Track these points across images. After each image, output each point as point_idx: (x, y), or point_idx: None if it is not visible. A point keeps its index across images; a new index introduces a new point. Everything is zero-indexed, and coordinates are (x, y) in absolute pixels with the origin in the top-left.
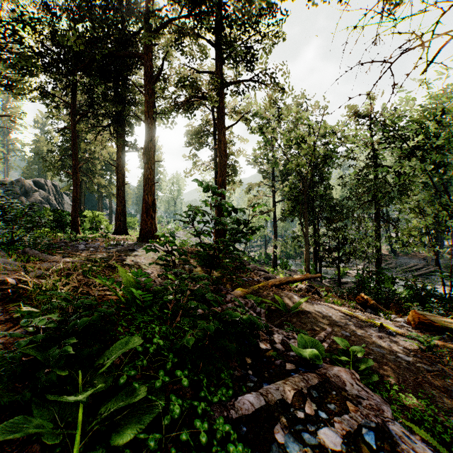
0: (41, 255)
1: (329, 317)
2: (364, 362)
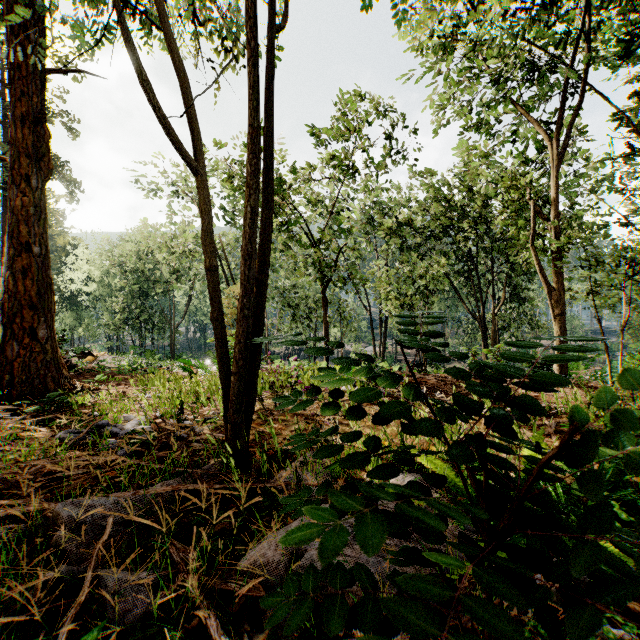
0: None
1: None
2: None
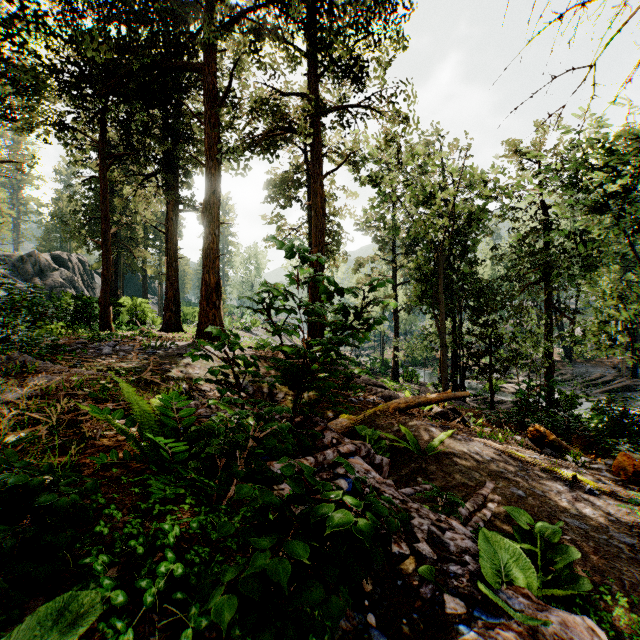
0: (35, 363)
1: (488, 463)
2: (562, 553)
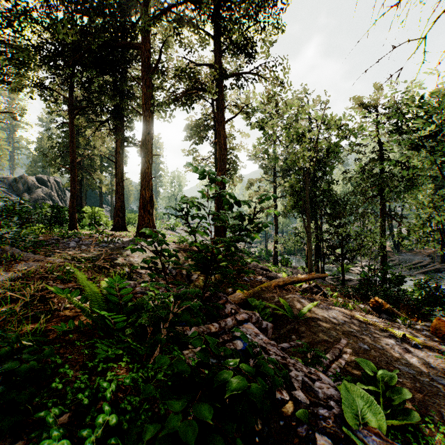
0: (21, 254)
1: (342, 325)
2: (398, 392)
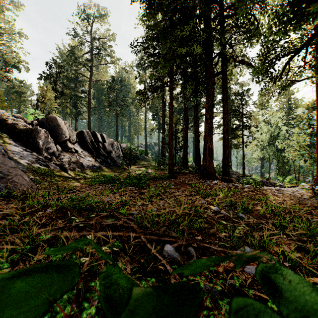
0: None
1: None
2: None
